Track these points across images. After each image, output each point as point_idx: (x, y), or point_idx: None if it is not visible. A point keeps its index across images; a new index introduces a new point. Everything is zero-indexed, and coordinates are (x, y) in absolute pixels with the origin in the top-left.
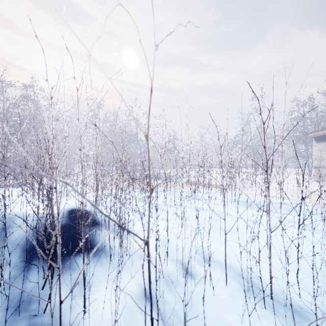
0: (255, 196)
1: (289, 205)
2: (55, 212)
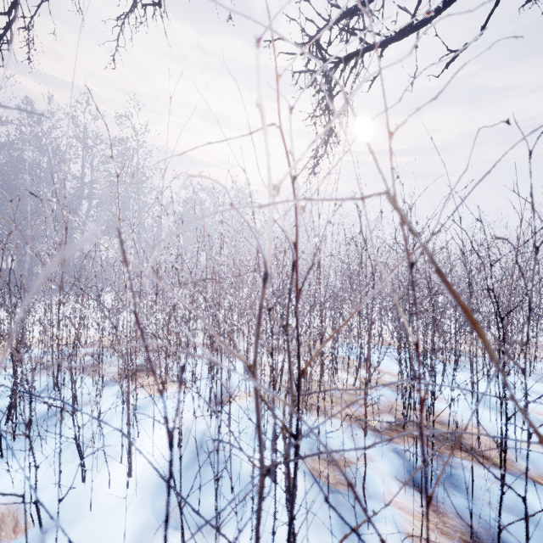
0: None
1: None
2: None
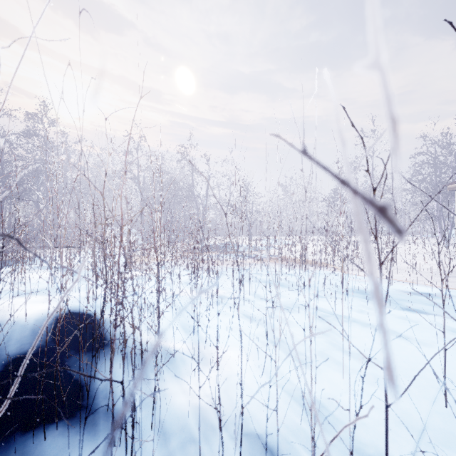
0: None
1: (438, 298)
2: (30, 320)
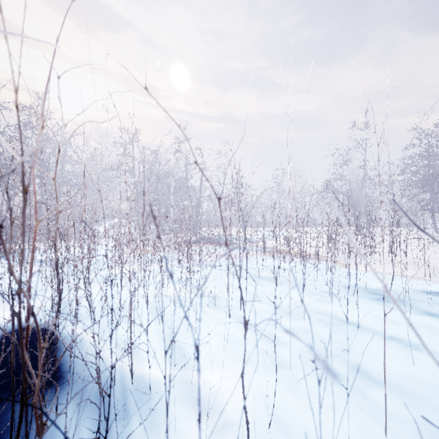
0: (391, 281)
1: None
2: None
